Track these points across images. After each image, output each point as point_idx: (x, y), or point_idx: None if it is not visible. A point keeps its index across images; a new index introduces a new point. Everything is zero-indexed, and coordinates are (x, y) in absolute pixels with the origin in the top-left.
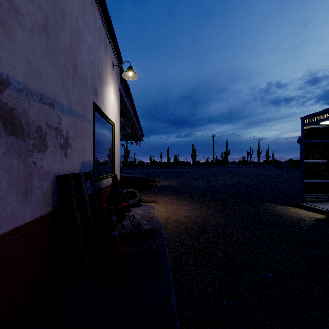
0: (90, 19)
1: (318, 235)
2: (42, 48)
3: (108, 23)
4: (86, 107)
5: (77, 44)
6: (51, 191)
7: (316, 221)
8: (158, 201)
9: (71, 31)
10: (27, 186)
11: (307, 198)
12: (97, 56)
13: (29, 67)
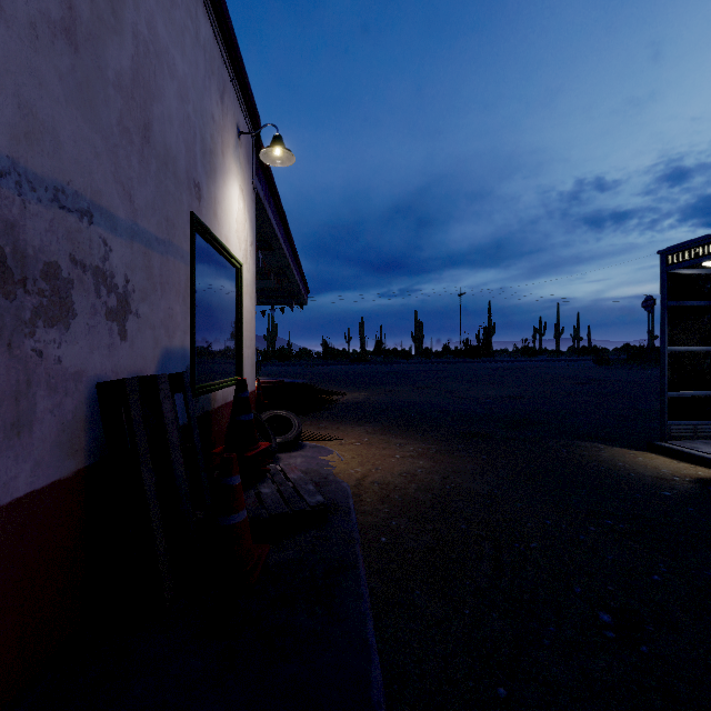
0: (185, 23)
1: (707, 517)
2: (61, 76)
3: (227, 37)
4: (173, 224)
5: (153, 77)
6: (83, 420)
7: (698, 483)
8: (340, 438)
9: (136, 43)
10: (19, 410)
11: (674, 431)
12: (201, 108)
13: (24, 118)
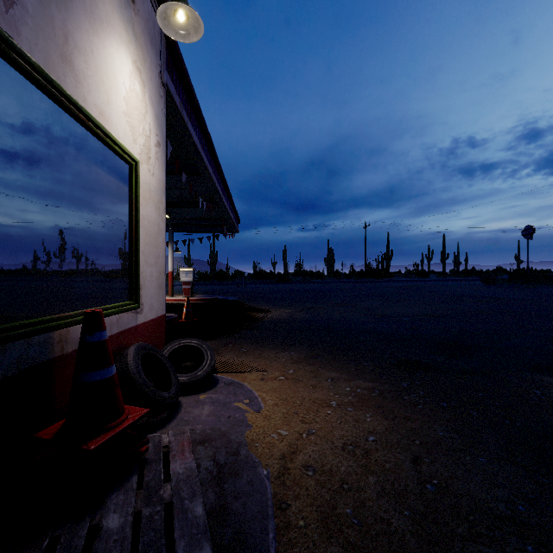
0: None
1: None
2: None
3: None
4: None
5: None
6: None
7: None
8: (261, 369)
9: None
10: None
11: None
12: None
13: None
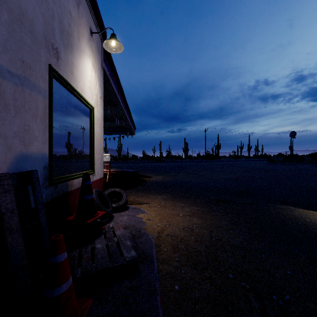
0: None
1: None
2: None
3: None
4: (30, 67)
5: None
6: None
7: None
8: (149, 203)
9: None
10: None
11: None
12: (59, 2)
13: None
